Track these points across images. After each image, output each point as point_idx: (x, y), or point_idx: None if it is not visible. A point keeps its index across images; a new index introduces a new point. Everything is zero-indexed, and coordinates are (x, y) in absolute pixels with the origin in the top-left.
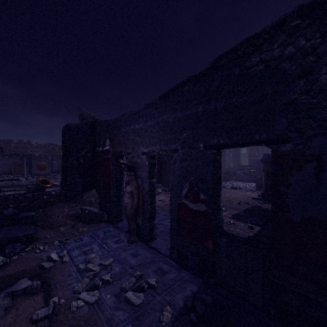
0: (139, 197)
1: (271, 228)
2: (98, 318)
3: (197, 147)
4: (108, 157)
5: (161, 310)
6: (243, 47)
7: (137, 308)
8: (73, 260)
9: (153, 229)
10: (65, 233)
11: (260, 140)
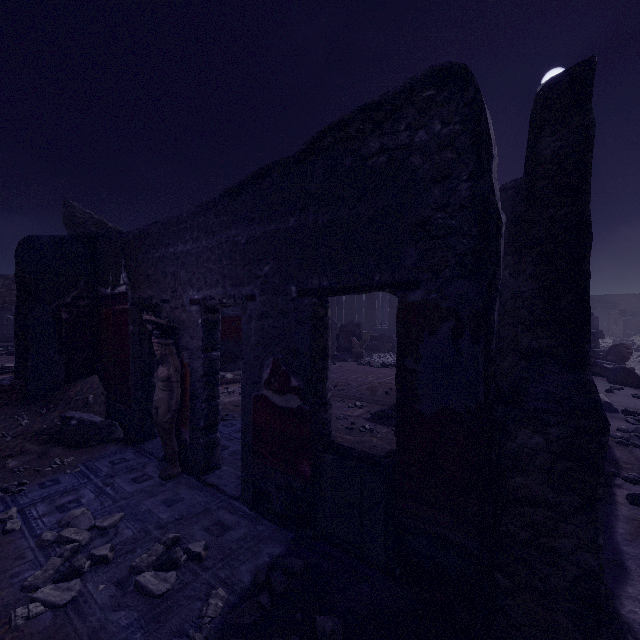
0: (186, 388)
1: (396, 430)
2: (73, 630)
3: (288, 292)
4: (123, 308)
5: (207, 597)
6: (356, 122)
7: (159, 600)
8: (32, 525)
9: (212, 448)
10: (18, 471)
11: (382, 283)
